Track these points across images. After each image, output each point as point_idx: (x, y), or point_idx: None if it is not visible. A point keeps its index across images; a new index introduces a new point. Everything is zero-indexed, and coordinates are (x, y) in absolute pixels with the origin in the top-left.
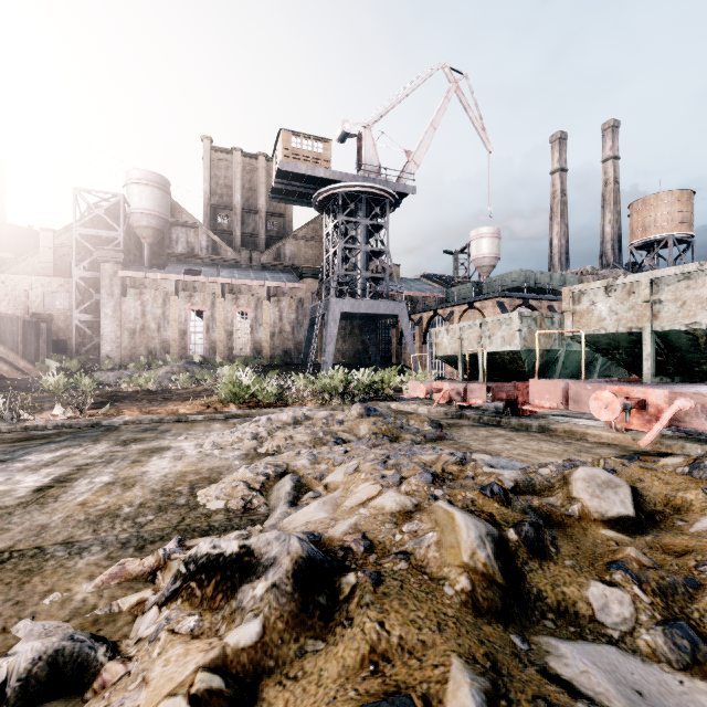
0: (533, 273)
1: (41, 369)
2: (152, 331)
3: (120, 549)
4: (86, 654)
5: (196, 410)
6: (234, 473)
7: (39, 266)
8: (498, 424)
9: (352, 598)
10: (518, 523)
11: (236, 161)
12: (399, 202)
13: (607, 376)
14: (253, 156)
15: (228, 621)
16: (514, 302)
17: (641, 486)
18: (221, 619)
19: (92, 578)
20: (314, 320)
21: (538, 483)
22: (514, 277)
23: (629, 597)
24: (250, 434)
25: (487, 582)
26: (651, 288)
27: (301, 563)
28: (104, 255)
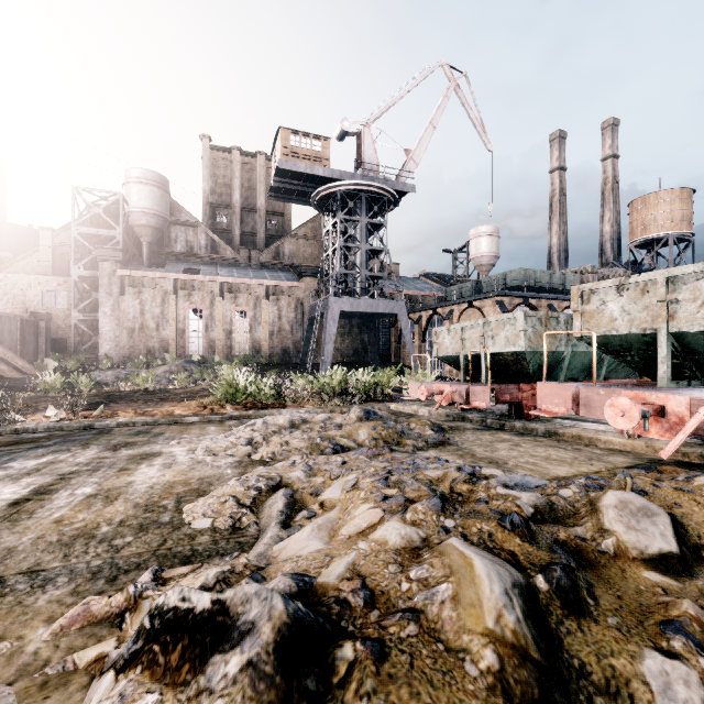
0: (532, 272)
1: (39, 368)
2: (151, 330)
3: (90, 581)
4: None
5: (192, 411)
6: (224, 485)
7: (38, 265)
8: (502, 428)
9: (349, 682)
10: (547, 566)
11: (236, 160)
12: (398, 201)
13: (612, 377)
14: (252, 155)
15: None
16: (514, 300)
17: (679, 513)
18: (185, 700)
19: (51, 620)
20: (313, 319)
21: (561, 508)
22: (513, 276)
23: (696, 674)
24: (244, 439)
25: (519, 657)
26: (667, 287)
27: (284, 633)
28: (103, 254)
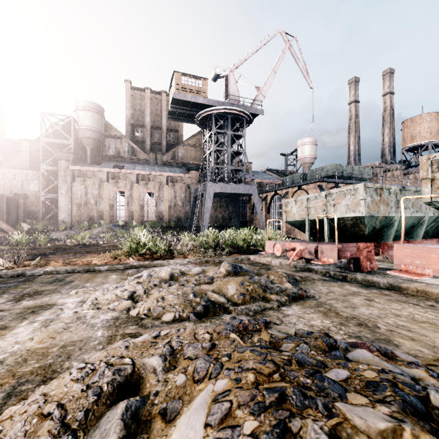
0: (341, 166)
1: (18, 229)
2: (92, 205)
3: None
4: None
5: (105, 261)
6: (67, 373)
7: (20, 163)
8: (344, 279)
9: None
10: None
11: (147, 96)
12: (252, 120)
13: (425, 237)
14: (158, 93)
15: None
16: (329, 185)
17: None
18: None
19: None
20: (196, 198)
21: None
22: (328, 169)
23: None
24: (127, 293)
25: None
26: None
27: None
28: (60, 156)
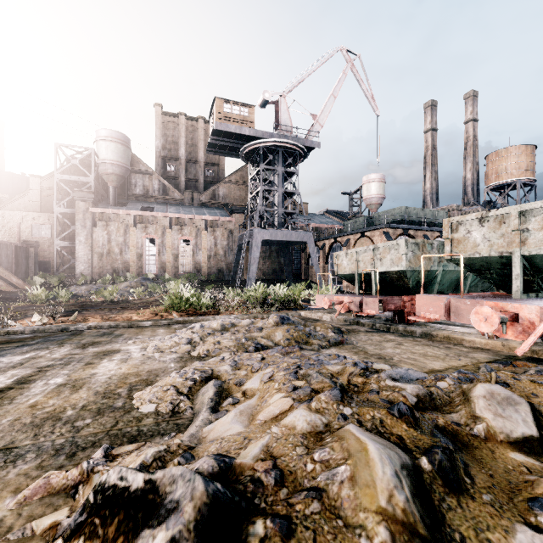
0: (411, 209)
1: (29, 284)
2: (116, 255)
3: (53, 457)
4: None
5: (146, 317)
6: (167, 377)
7: (28, 204)
8: (388, 330)
9: None
10: (430, 449)
11: (181, 123)
12: (307, 154)
13: (474, 290)
14: (194, 119)
15: None
16: (396, 231)
17: (536, 402)
18: None
19: (17, 491)
20: (241, 246)
21: (439, 397)
22: (396, 212)
23: None
24: (185, 339)
25: (408, 534)
26: (519, 219)
27: (204, 512)
28: (78, 196)
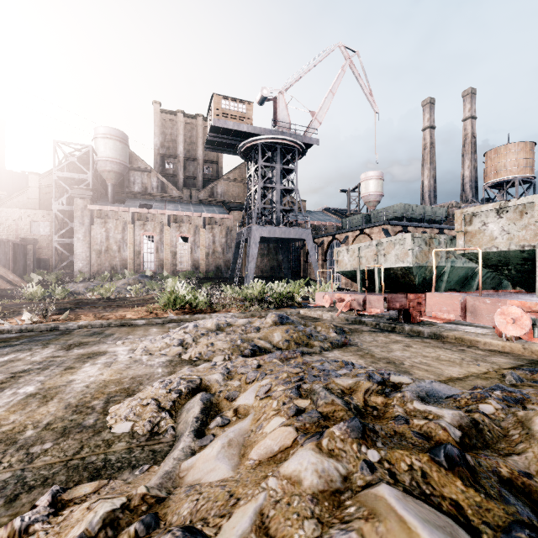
0: (410, 206)
1: (27, 281)
2: (114, 252)
3: None
4: None
5: (140, 315)
6: (149, 387)
7: (27, 202)
8: (393, 330)
9: None
10: (509, 531)
11: (180, 121)
12: (305, 151)
13: (482, 288)
14: (193, 116)
15: None
16: (395, 228)
17: None
18: None
19: None
20: (239, 243)
21: (487, 428)
22: (395, 209)
23: None
24: (177, 341)
25: None
26: None
27: None
28: (77, 193)
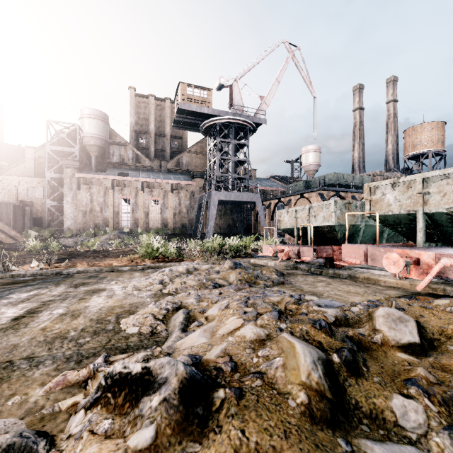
0: (342, 175)
1: (25, 236)
2: (97, 212)
3: (65, 363)
4: (30, 447)
5: (124, 263)
6: (146, 308)
7: (24, 170)
8: (321, 273)
9: (222, 409)
10: (339, 349)
11: (151, 103)
12: (256, 129)
13: (391, 241)
14: (162, 99)
15: (132, 425)
16: (330, 193)
17: (422, 320)
18: (127, 422)
19: (43, 384)
20: (201, 205)
21: (351, 318)
22: (330, 177)
23: (422, 407)
24: (158, 280)
25: (319, 397)
26: (422, 184)
27: (184, 383)
28: (66, 163)
